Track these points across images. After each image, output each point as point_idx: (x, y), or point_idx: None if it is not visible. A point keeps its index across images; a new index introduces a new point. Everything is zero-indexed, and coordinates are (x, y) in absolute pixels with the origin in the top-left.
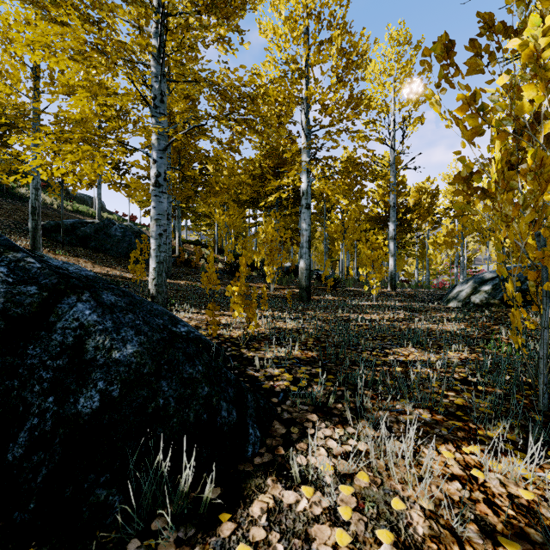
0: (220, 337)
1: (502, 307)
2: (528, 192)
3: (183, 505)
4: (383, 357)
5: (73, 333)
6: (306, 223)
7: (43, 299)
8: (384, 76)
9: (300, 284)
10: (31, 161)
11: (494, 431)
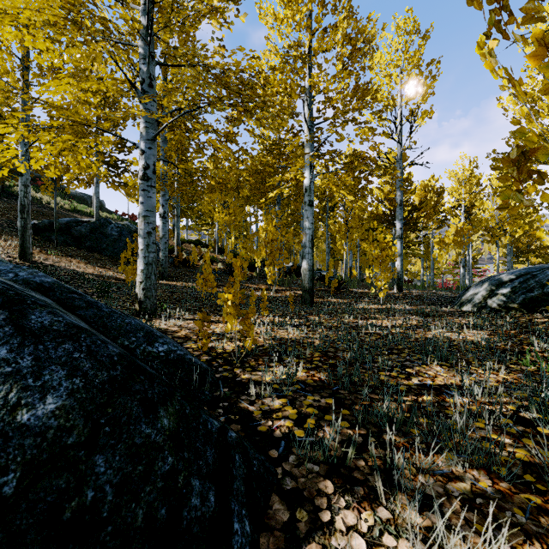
0: (211, 351)
1: (522, 311)
2: None
3: None
4: (406, 380)
5: None
6: (309, 221)
7: None
8: (391, 66)
9: (302, 285)
10: (4, 152)
11: None
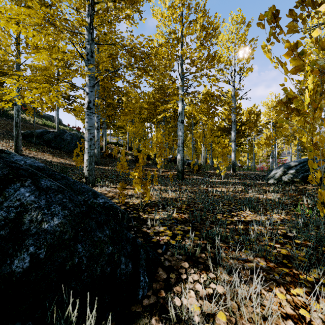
0: (126, 204)
1: (301, 183)
2: None
3: None
4: (231, 218)
5: (15, 210)
6: (181, 131)
7: None
8: (228, 42)
9: (177, 168)
10: (10, 94)
11: (311, 276)
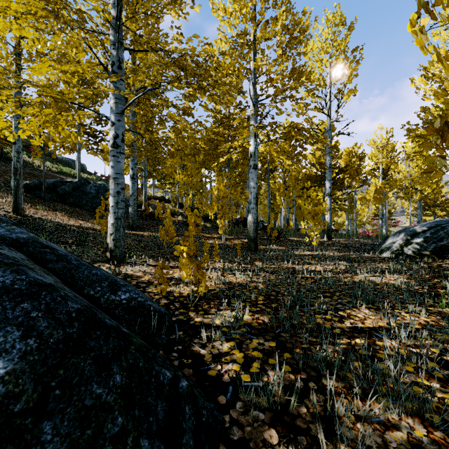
0: (170, 295)
1: (433, 258)
2: None
3: None
4: (339, 323)
5: None
6: (253, 181)
7: None
8: (322, 53)
9: (248, 235)
10: None
11: None
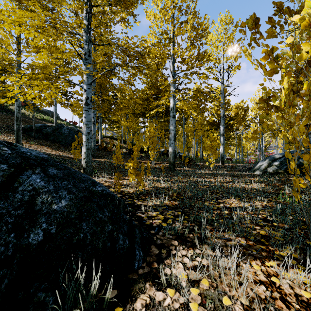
0: (122, 192)
1: (285, 174)
2: (305, 107)
3: (92, 303)
4: (217, 205)
5: (28, 193)
6: (173, 126)
7: (11, 172)
8: (217, 42)
9: (169, 161)
10: (13, 91)
11: (284, 252)
